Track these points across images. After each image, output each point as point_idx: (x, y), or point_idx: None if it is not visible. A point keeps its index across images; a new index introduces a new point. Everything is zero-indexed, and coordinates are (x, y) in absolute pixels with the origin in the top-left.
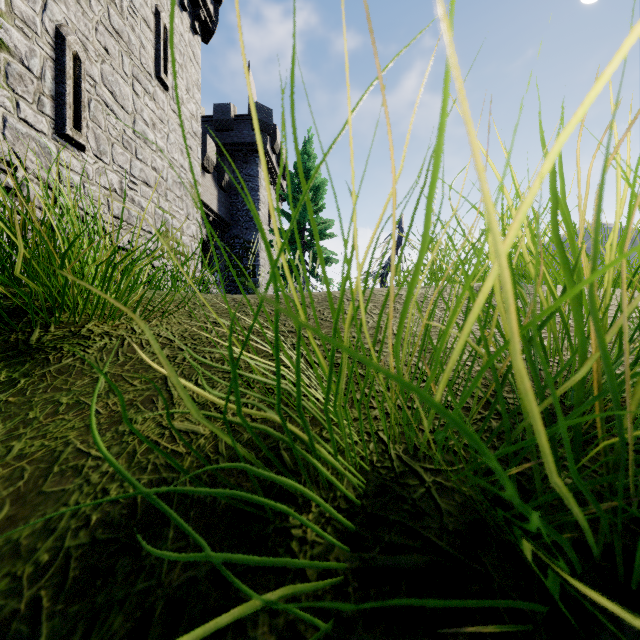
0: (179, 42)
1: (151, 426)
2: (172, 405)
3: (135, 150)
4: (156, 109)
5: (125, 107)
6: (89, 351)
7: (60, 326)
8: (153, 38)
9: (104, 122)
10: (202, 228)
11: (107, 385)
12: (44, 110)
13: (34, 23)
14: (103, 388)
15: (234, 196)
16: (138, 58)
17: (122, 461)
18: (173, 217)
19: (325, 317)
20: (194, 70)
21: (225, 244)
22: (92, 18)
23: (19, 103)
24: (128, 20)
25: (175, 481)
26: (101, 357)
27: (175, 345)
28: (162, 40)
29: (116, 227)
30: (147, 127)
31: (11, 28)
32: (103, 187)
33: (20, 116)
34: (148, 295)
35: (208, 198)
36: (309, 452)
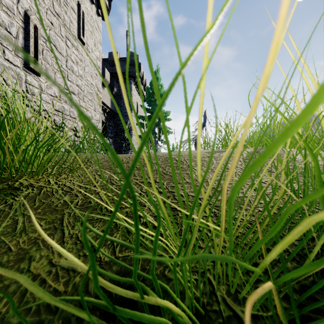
0: (90, 20)
1: (44, 263)
2: (62, 243)
3: (67, 75)
4: (78, 54)
5: (62, 53)
6: (17, 199)
7: (2, 181)
8: (76, 17)
9: (50, 61)
10: (103, 116)
11: (22, 225)
12: (18, 54)
13: (13, 9)
14: (19, 228)
15: (119, 99)
16: (69, 28)
17: (15, 300)
18: (87, 110)
19: (166, 172)
20: (98, 34)
21: (114, 124)
22: (44, 7)
23: (4, 51)
24: (63, 8)
25: (50, 323)
26: (24, 203)
27: (73, 192)
28: (81, 19)
29: (57, 115)
30: (73, 64)
31: (0, 11)
32: (50, 95)
33: (5, 57)
34: (64, 157)
35: (106, 100)
36: (155, 292)
